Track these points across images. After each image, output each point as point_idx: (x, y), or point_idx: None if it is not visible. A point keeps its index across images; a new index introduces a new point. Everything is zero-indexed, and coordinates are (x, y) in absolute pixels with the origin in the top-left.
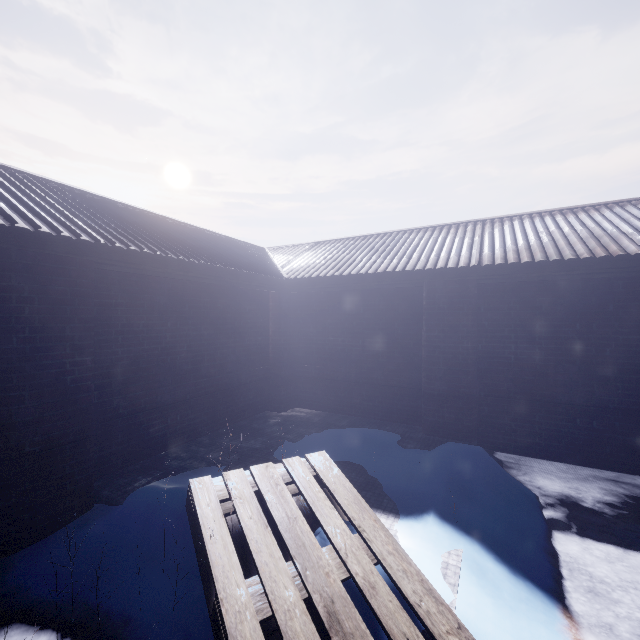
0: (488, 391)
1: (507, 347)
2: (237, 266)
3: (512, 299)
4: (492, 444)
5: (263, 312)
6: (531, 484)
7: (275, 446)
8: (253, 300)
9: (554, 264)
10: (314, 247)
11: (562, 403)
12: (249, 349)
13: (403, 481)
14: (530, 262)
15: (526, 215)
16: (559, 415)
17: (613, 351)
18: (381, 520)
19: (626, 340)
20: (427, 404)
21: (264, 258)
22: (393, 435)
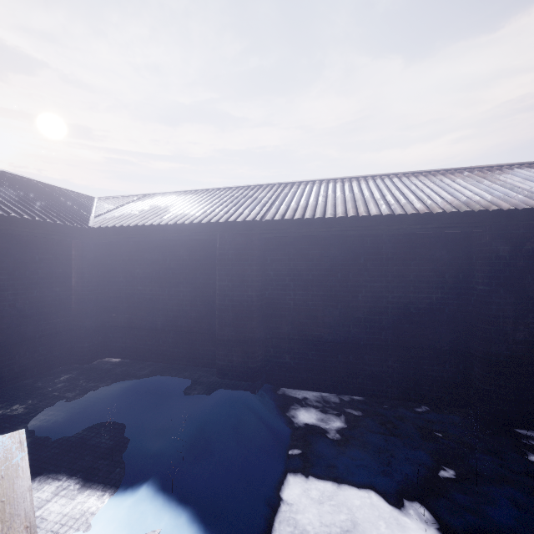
0: (273, 334)
1: (288, 294)
2: (7, 211)
3: (292, 251)
4: (276, 381)
5: (63, 261)
6: (293, 420)
7: (40, 409)
8: (47, 249)
9: (318, 221)
10: (140, 198)
11: (328, 342)
12: (40, 301)
13: (154, 440)
14: (301, 219)
15: (318, 181)
16: (326, 352)
17: (364, 296)
18: (91, 501)
19: (372, 287)
20: (218, 349)
21: (81, 206)
22: (184, 382)
